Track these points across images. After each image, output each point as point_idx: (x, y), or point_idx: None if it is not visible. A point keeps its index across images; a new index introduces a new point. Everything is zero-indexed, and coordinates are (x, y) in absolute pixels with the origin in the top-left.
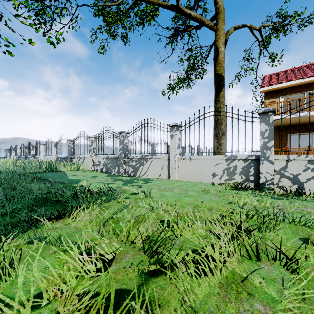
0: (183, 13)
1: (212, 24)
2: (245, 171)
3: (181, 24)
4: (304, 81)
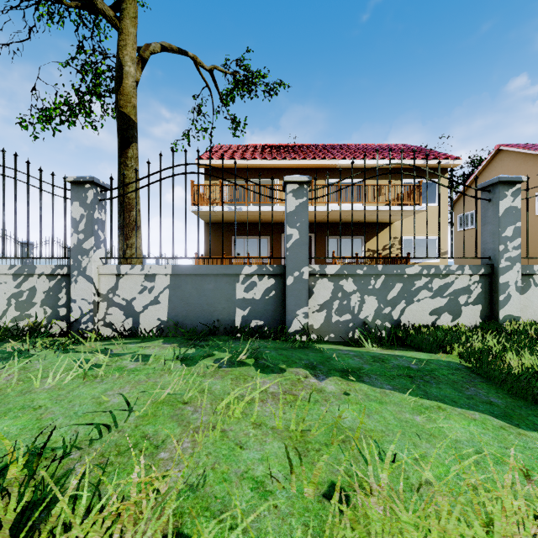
0: None
1: (111, 14)
2: (51, 298)
3: None
4: (249, 164)
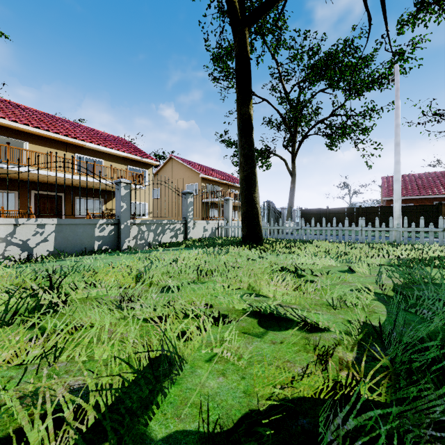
0: None
1: None
2: None
3: None
4: None
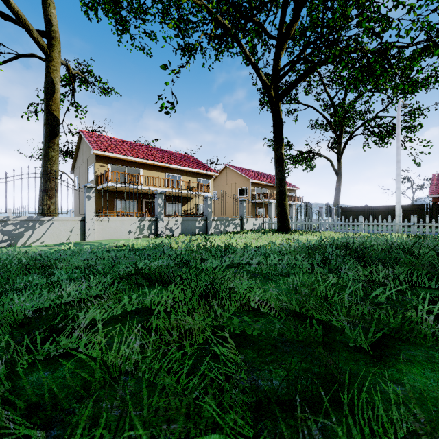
0: None
1: (44, 45)
2: (150, 227)
3: None
4: (128, 158)
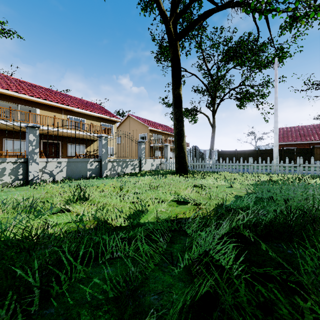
0: None
1: None
2: (14, 172)
3: None
4: (20, 96)
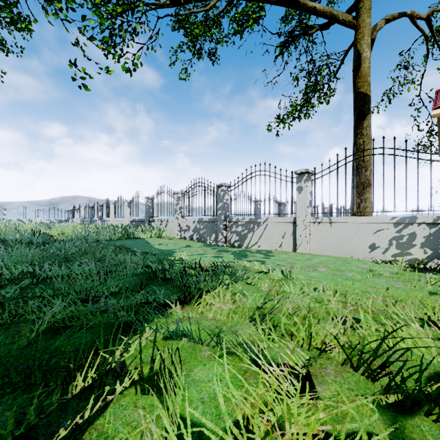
0: (303, 7)
1: (349, 19)
2: (431, 242)
3: (298, 25)
4: None
